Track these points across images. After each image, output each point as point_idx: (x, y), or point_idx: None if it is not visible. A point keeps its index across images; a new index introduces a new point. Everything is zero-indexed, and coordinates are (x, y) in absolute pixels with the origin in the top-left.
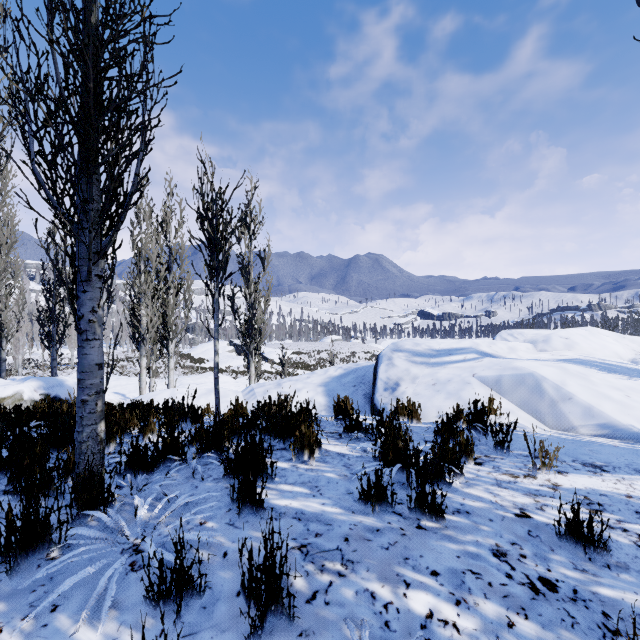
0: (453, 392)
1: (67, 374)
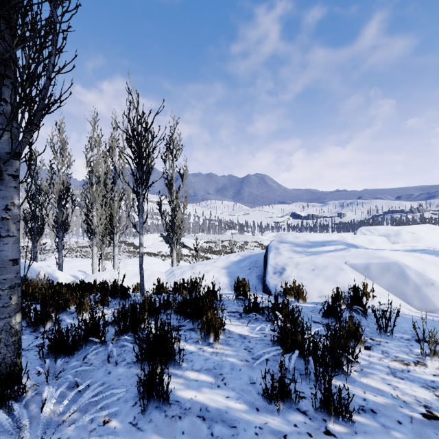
0: (330, 276)
1: (48, 257)
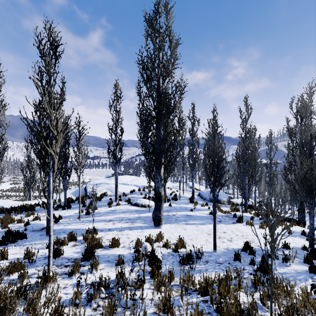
0: (101, 191)
1: None
